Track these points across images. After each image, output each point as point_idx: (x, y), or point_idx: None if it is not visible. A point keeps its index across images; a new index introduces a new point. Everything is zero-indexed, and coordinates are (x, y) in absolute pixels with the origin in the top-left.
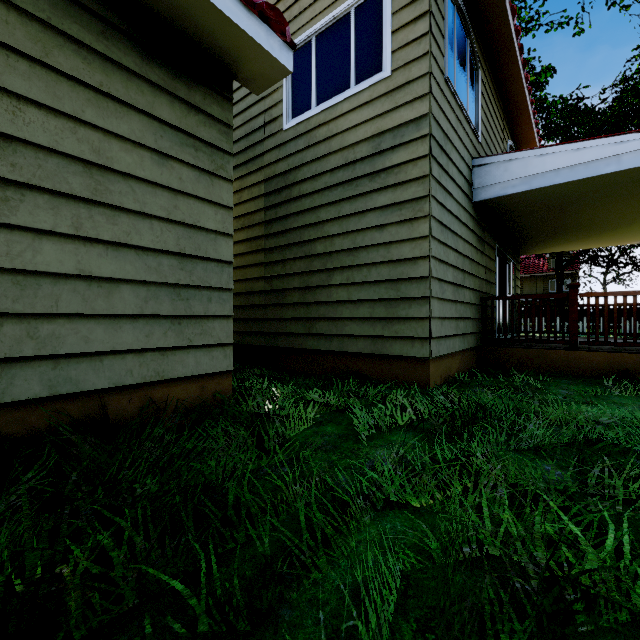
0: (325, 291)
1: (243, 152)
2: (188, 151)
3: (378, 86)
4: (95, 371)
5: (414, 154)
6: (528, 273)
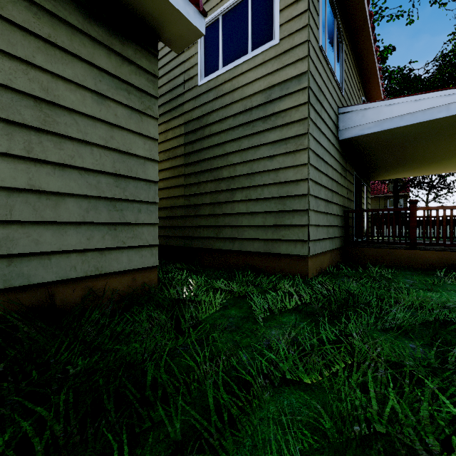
0: (229, 205)
1: (168, 102)
2: (122, 94)
3: (269, 51)
4: (44, 267)
5: (296, 102)
6: (373, 194)
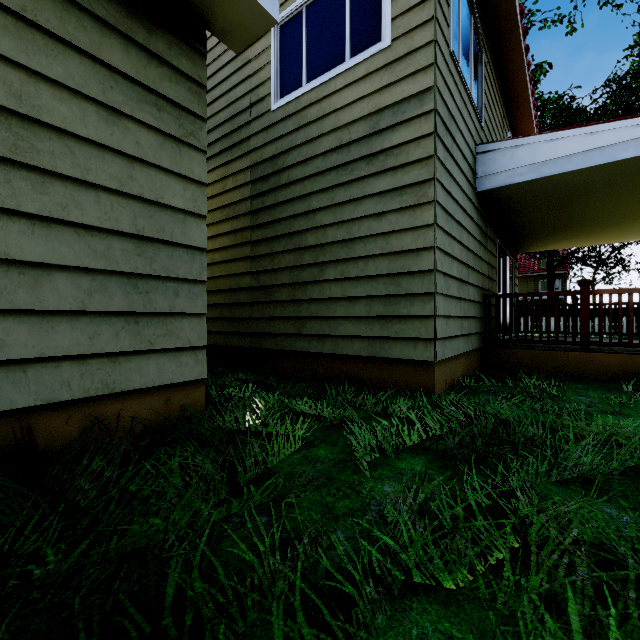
0: (317, 287)
1: (227, 136)
2: (148, 110)
3: (376, 58)
4: (15, 385)
5: (417, 133)
6: (519, 273)
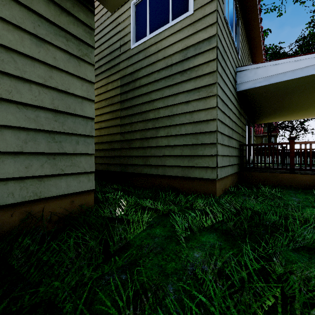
0: (154, 140)
1: (108, 62)
2: (61, 40)
3: (185, 20)
4: None
5: (207, 59)
6: None
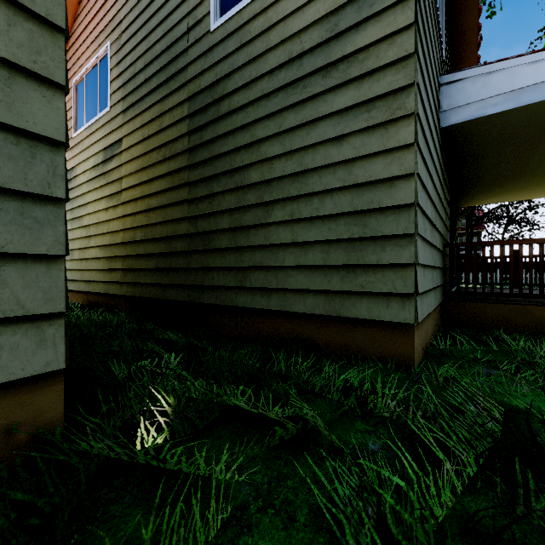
0: (262, 231)
1: (164, 69)
2: None
3: None
4: None
5: (390, 27)
6: None
